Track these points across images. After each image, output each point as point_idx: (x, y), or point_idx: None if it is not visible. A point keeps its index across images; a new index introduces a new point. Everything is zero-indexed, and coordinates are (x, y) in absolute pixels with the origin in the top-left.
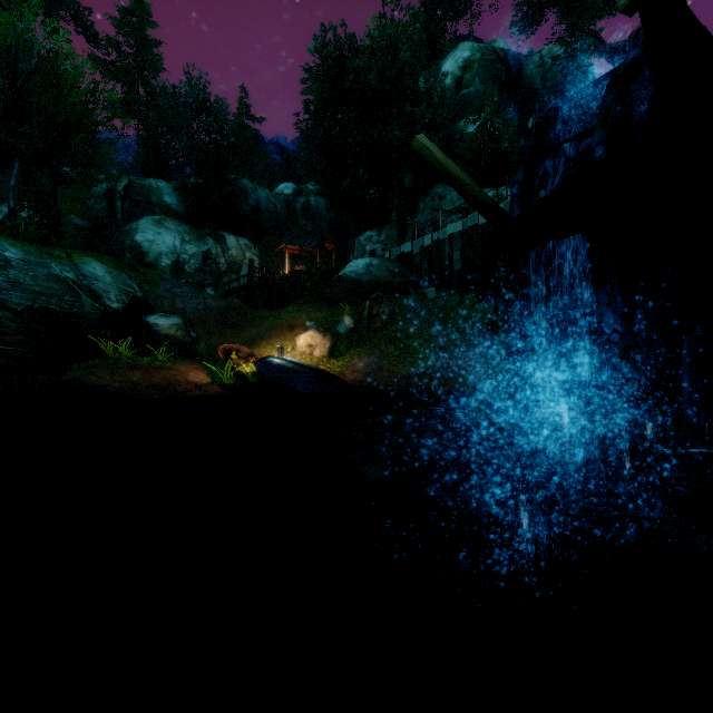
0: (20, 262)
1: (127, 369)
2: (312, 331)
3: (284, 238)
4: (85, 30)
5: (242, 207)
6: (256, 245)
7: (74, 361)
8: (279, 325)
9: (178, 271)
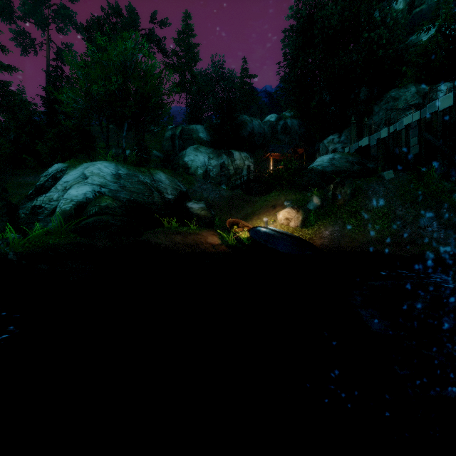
0: (126, 175)
1: (174, 234)
2: (288, 208)
3: (269, 149)
4: (161, 50)
5: (243, 133)
6: (252, 156)
7: (147, 229)
8: (265, 205)
9: (206, 176)
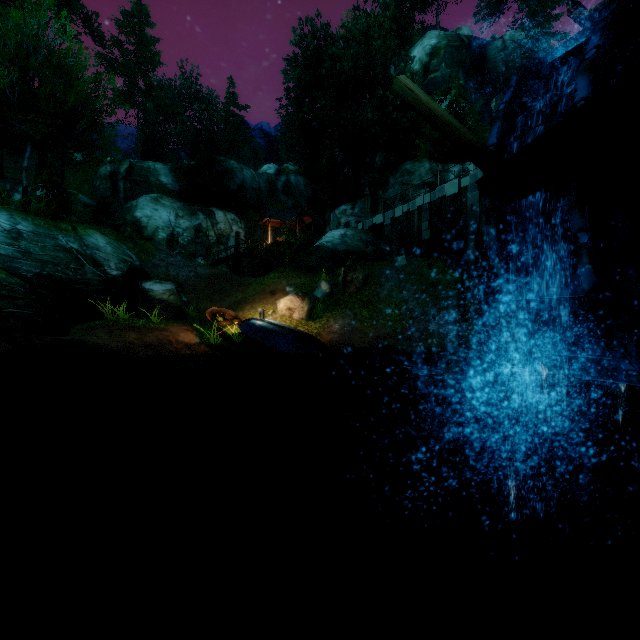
0: (31, 234)
1: (124, 330)
2: (291, 295)
3: (267, 213)
4: (92, 31)
5: (229, 186)
6: (242, 219)
7: (76, 323)
8: (261, 291)
9: (173, 243)
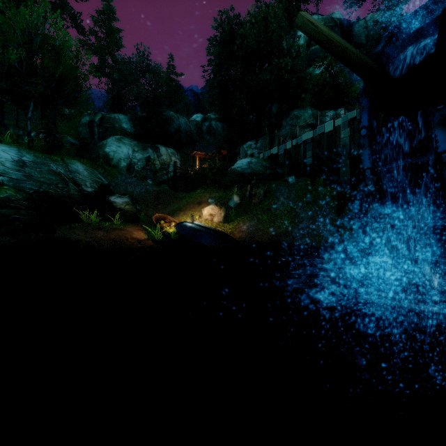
0: (32, 163)
1: (95, 229)
2: (212, 205)
3: (195, 148)
4: (77, 25)
5: (169, 129)
6: (178, 153)
7: (62, 224)
8: (191, 202)
9: (131, 169)
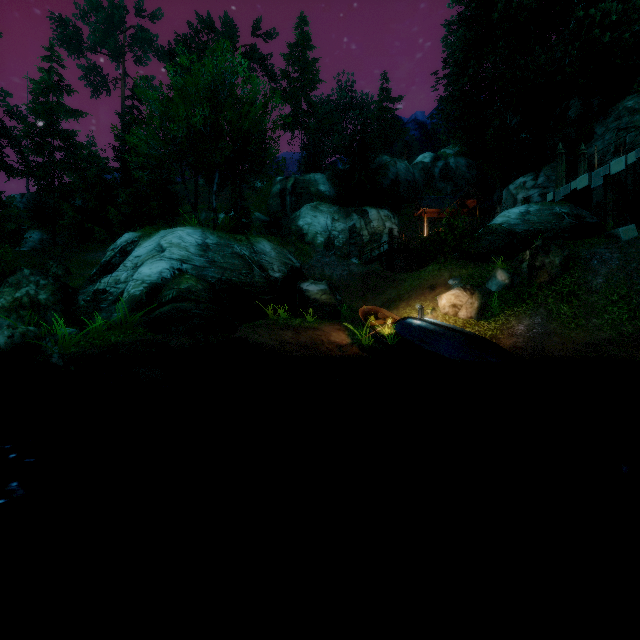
0: (216, 246)
1: (281, 329)
2: (456, 289)
3: (422, 203)
4: (267, 73)
5: (382, 182)
6: (395, 215)
7: (244, 322)
8: (418, 286)
9: (329, 246)
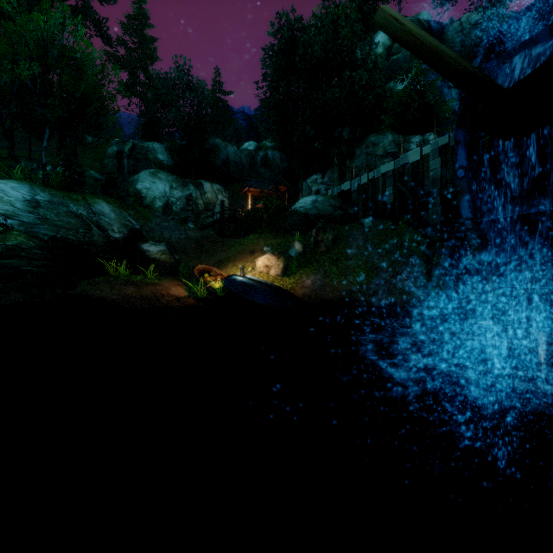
0: (48, 203)
1: (123, 284)
2: (268, 254)
3: (247, 183)
4: (102, 34)
5: (215, 161)
6: (226, 190)
7: (84, 278)
8: (242, 250)
9: (168, 210)
